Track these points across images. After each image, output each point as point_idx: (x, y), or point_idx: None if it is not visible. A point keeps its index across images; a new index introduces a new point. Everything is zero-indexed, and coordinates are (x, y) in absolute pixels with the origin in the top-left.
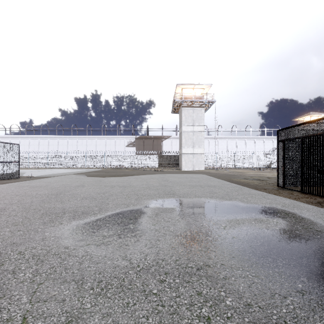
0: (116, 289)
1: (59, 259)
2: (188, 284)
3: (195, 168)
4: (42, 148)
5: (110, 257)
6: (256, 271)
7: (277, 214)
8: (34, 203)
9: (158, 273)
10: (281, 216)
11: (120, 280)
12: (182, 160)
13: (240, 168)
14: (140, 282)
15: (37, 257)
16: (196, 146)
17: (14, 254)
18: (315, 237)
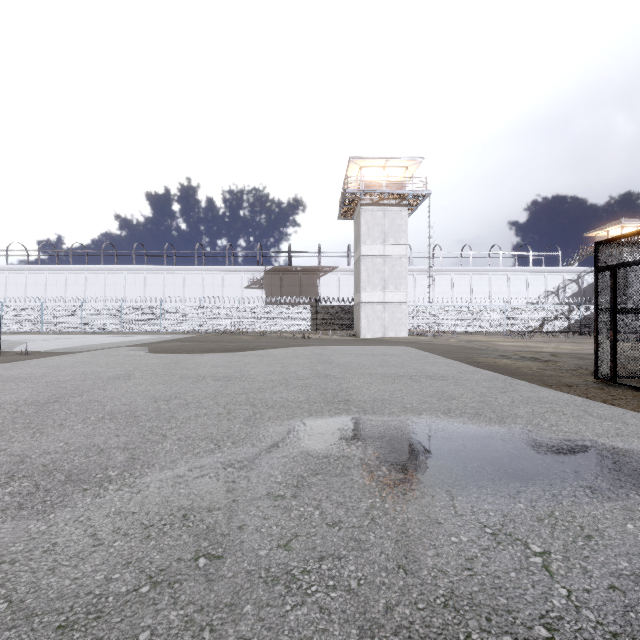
0: None
1: None
2: None
3: (388, 332)
4: (72, 292)
5: None
6: None
7: None
8: None
9: None
10: None
11: None
12: (361, 317)
13: (480, 333)
14: None
15: None
16: (390, 286)
17: None
18: None
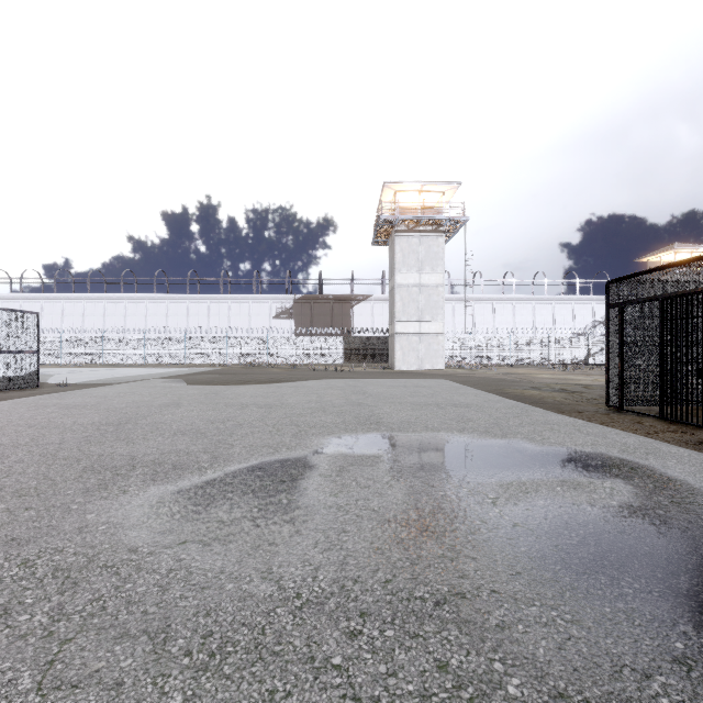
0: (244, 654)
1: (115, 578)
2: (416, 641)
3: (424, 365)
4: (90, 322)
5: (232, 573)
6: (574, 607)
7: (611, 471)
8: (66, 444)
9: (345, 614)
10: (621, 474)
11: (256, 632)
12: (396, 348)
13: (522, 366)
14: (302, 637)
15: (63, 575)
16: (427, 316)
17: (11, 566)
18: (702, 524)
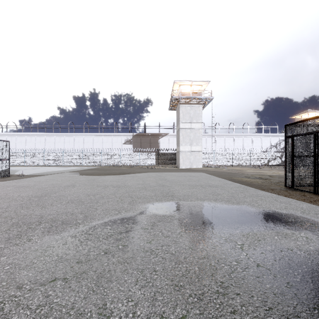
0: None
1: None
2: None
3: (193, 166)
4: (38, 146)
5: (79, 309)
6: None
7: (301, 225)
8: (9, 208)
9: None
10: (308, 227)
11: None
12: (180, 158)
13: (238, 166)
14: None
15: None
16: (194, 143)
17: None
18: None
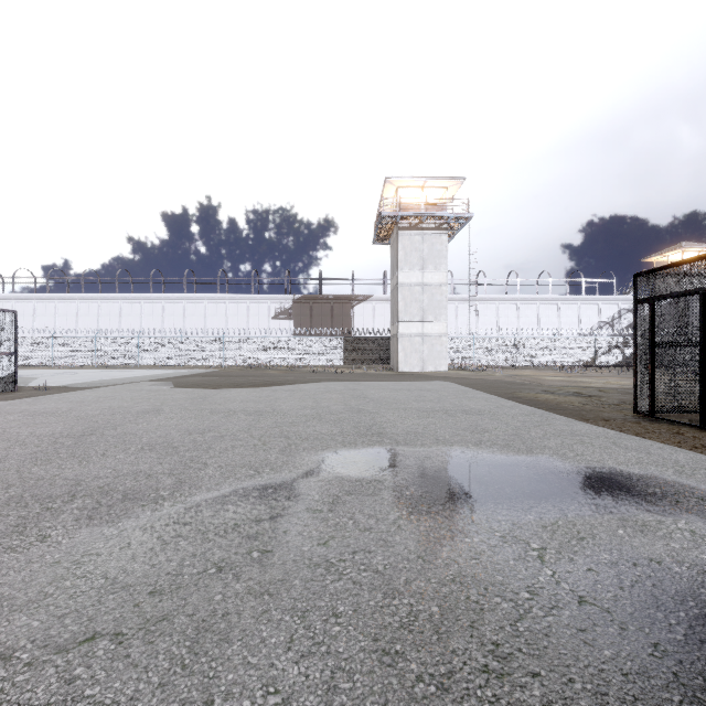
0: None
1: None
2: None
3: (427, 367)
4: (84, 322)
5: None
6: None
7: (677, 502)
8: (7, 462)
9: None
10: (693, 508)
11: None
12: (398, 350)
13: (527, 368)
14: None
15: None
16: (430, 316)
17: None
18: None
